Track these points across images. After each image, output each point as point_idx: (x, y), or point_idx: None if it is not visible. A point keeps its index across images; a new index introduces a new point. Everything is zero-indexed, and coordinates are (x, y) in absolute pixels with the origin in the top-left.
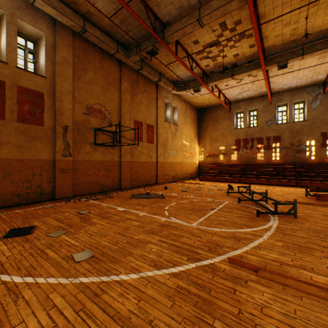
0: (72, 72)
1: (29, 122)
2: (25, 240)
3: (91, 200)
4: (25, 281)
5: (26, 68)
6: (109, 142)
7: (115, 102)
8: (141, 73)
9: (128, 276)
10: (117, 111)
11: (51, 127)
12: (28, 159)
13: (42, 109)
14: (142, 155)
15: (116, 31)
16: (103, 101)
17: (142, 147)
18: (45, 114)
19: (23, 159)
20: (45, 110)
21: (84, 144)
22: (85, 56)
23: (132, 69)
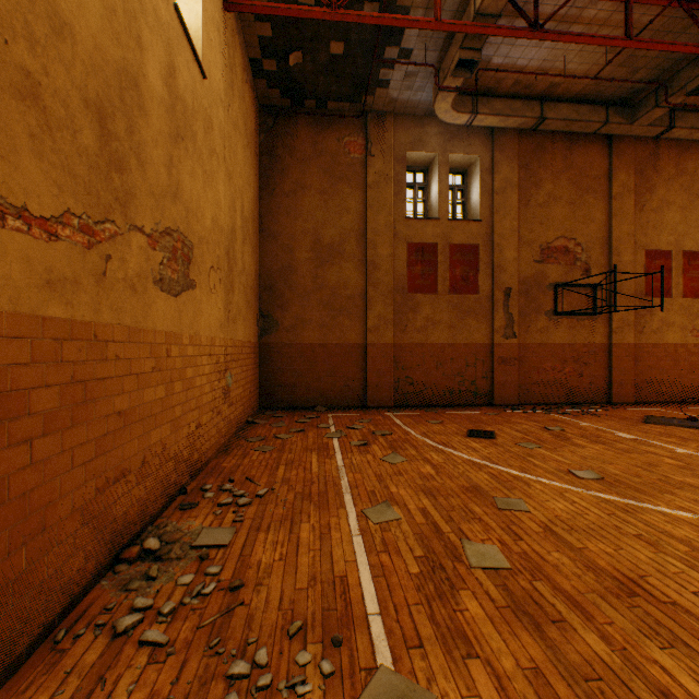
0: (516, 196)
1: (461, 291)
2: (493, 443)
3: (553, 413)
4: (525, 476)
5: (454, 215)
6: (584, 306)
7: (596, 223)
8: (667, 138)
9: (673, 511)
10: (601, 242)
11: (487, 294)
12: (460, 343)
13: (475, 270)
14: (667, 328)
15: (603, 87)
16: (570, 229)
17: (667, 311)
18: (479, 275)
19: (455, 343)
20: (479, 270)
21: (536, 316)
22: (537, 159)
23: (639, 138)
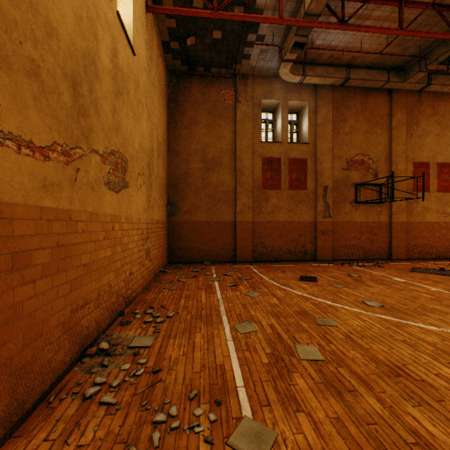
0: (331, 128)
1: (296, 188)
2: (316, 284)
3: (354, 266)
4: (335, 304)
5: (292, 140)
6: (374, 198)
7: (382, 145)
8: (426, 91)
9: (426, 326)
10: (385, 157)
11: (312, 190)
12: (295, 221)
13: (305, 175)
14: (427, 211)
15: (385, 59)
16: (365, 148)
17: (427, 201)
18: (307, 178)
19: (292, 221)
20: (308, 175)
21: (343, 204)
22: (344, 104)
23: (409, 91)
